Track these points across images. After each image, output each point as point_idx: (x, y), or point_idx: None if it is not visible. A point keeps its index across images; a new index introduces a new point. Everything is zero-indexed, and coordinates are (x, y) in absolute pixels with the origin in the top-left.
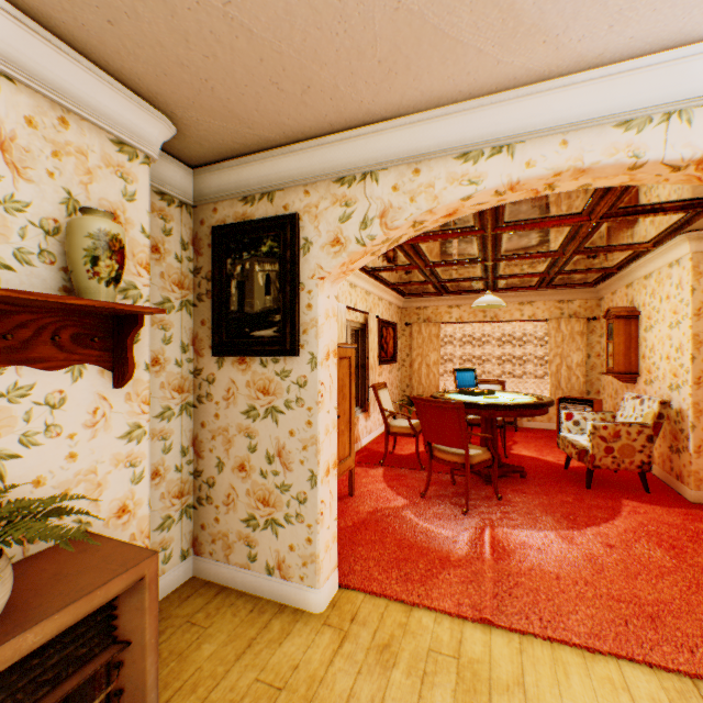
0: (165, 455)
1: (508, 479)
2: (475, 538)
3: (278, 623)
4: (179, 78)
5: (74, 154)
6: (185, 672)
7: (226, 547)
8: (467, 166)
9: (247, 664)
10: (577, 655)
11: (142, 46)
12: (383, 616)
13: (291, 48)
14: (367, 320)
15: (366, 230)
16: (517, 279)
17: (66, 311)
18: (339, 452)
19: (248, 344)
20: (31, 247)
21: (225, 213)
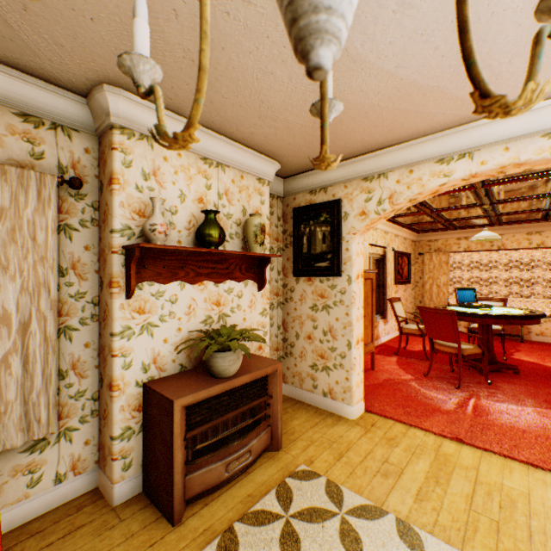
0: (270, 327)
1: (501, 374)
2: (461, 403)
3: (330, 419)
4: (287, 148)
5: (245, 190)
6: (287, 427)
7: (300, 380)
8: (442, 166)
9: (316, 430)
10: (522, 466)
11: (274, 142)
12: (391, 427)
13: (340, 131)
14: (385, 252)
15: (380, 206)
16: (520, 214)
17: (243, 257)
18: (364, 339)
19: (313, 270)
20: (233, 232)
21: (300, 200)
